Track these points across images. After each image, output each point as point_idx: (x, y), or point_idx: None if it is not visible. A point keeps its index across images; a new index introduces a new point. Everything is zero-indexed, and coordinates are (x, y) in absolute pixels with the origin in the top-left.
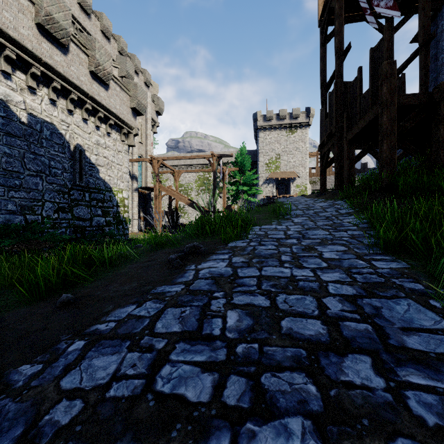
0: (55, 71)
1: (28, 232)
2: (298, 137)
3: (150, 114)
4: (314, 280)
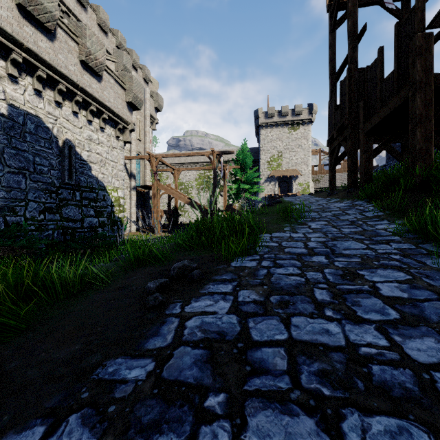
0: (40, 59)
1: (4, 237)
2: (301, 134)
3: (149, 110)
4: (398, 361)
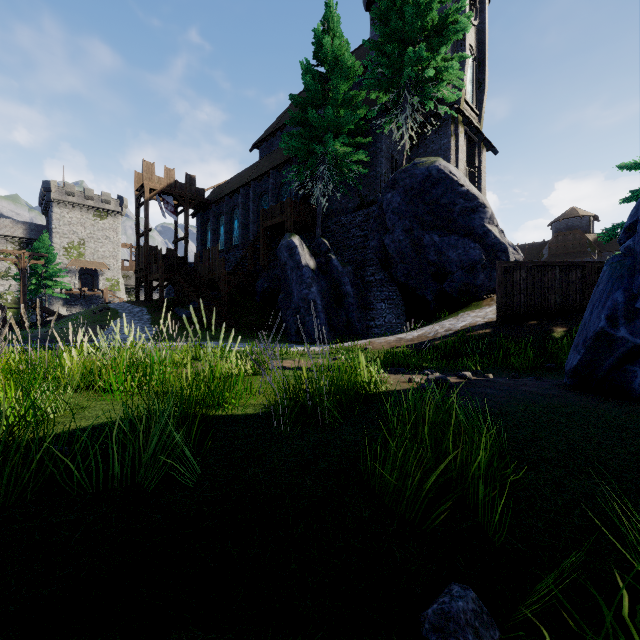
0: None
1: None
2: (109, 225)
3: None
4: (136, 327)
